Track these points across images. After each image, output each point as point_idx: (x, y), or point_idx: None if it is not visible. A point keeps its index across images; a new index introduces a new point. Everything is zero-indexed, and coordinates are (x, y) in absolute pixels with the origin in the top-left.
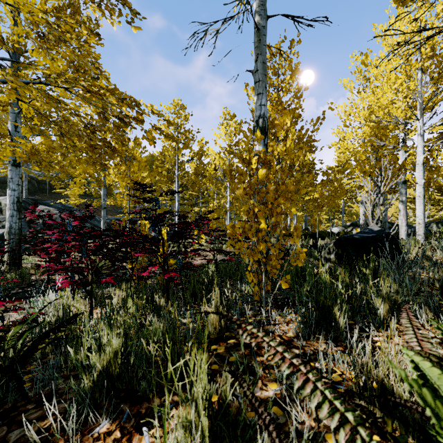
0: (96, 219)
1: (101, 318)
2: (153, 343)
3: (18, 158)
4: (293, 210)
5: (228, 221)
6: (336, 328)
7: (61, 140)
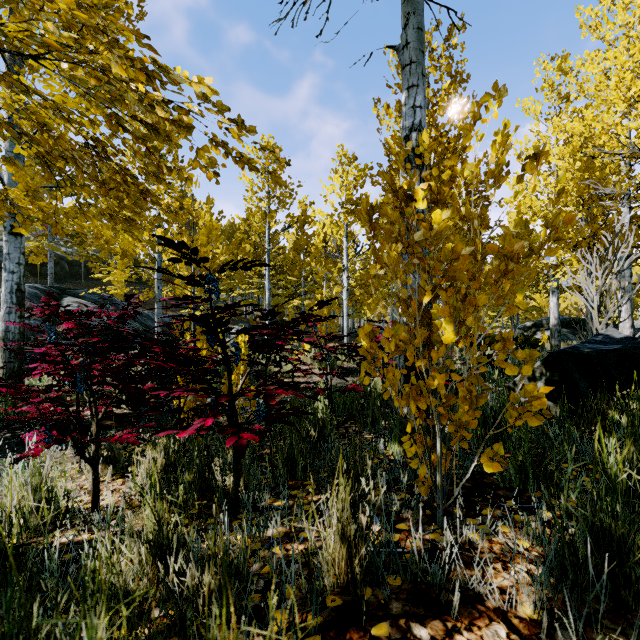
0: (150, 317)
1: None
2: None
3: None
4: (519, 300)
5: (345, 321)
6: None
7: (47, 174)
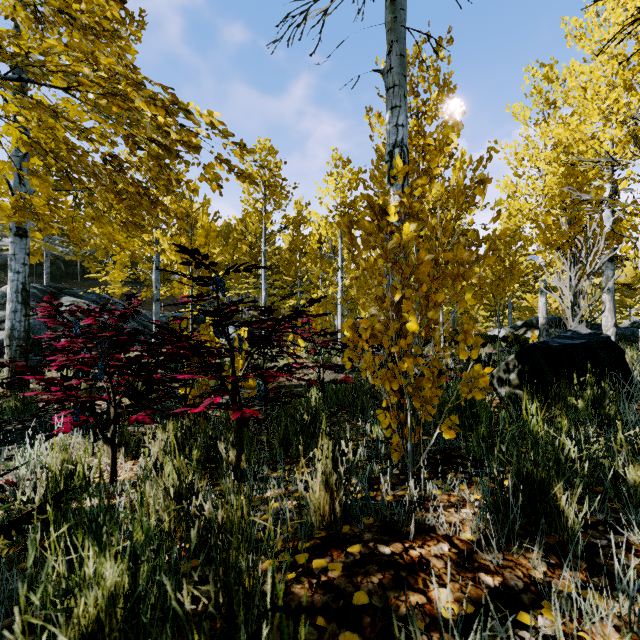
0: (147, 317)
1: (80, 524)
2: (188, 586)
3: (6, 217)
4: (468, 297)
5: (340, 320)
6: (558, 525)
7: (68, 185)
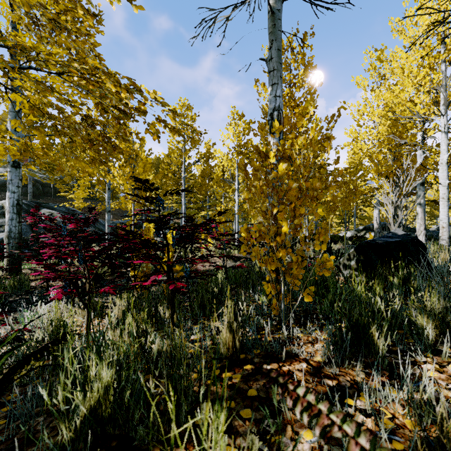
0: (101, 223)
1: (88, 345)
2: (153, 379)
3: (12, 156)
4: (319, 211)
5: (237, 225)
6: (373, 351)
7: (57, 135)
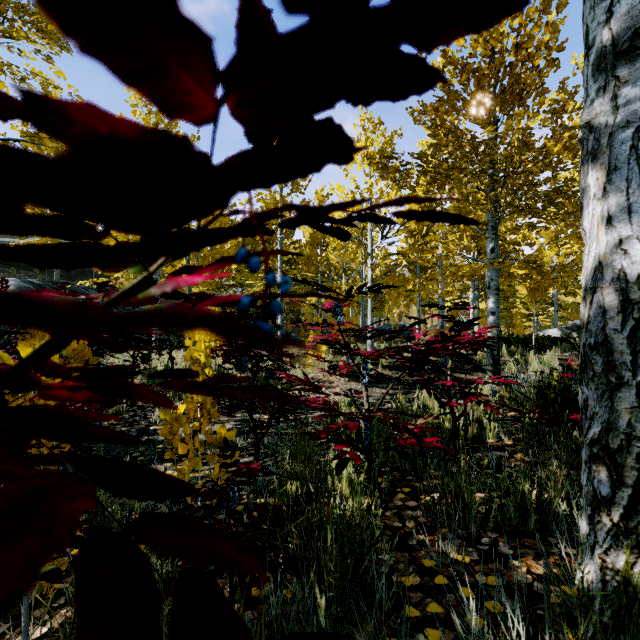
0: None
1: None
2: None
3: None
4: None
5: (369, 317)
6: None
7: None
